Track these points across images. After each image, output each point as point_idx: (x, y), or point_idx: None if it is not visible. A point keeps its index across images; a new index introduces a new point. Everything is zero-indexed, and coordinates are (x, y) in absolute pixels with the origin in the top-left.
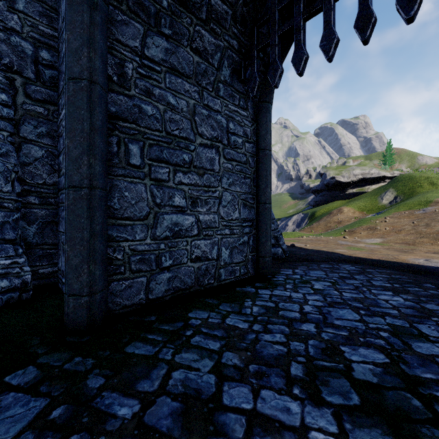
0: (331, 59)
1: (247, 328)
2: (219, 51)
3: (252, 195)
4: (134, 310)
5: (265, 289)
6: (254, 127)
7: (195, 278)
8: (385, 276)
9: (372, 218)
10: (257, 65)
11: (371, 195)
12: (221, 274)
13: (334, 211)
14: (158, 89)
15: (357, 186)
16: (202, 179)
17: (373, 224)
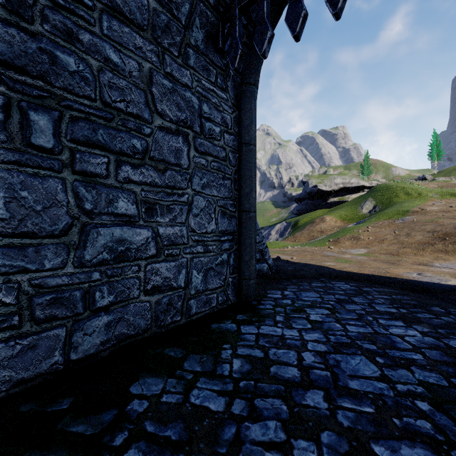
0: (339, 14)
1: (224, 412)
2: (187, 2)
3: (233, 200)
4: (39, 385)
5: (250, 325)
6: (235, 115)
7: (151, 318)
8: (386, 296)
9: (354, 227)
10: (239, 28)
11: (352, 204)
12: (191, 307)
13: (317, 220)
14: (89, 34)
15: (338, 195)
16: (162, 176)
17: (356, 234)
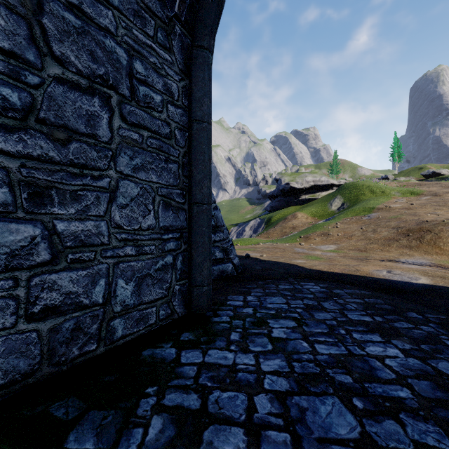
0: None
1: None
2: None
3: (182, 189)
4: None
5: (195, 349)
6: (184, 85)
7: (41, 353)
8: (358, 300)
9: (324, 224)
10: None
11: (322, 201)
12: (115, 329)
13: (289, 217)
14: None
15: (309, 193)
16: (63, 149)
17: (326, 230)
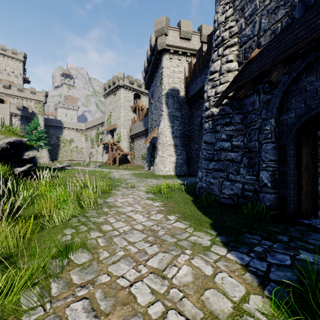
0: None
1: None
2: None
3: None
4: None
5: None
6: None
7: None
8: None
9: None
10: None
11: None
12: None
13: None
14: None
15: None
16: None
17: None
